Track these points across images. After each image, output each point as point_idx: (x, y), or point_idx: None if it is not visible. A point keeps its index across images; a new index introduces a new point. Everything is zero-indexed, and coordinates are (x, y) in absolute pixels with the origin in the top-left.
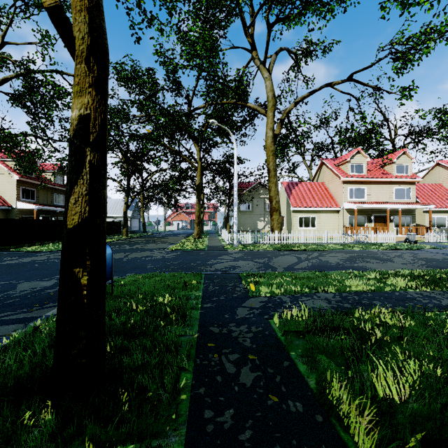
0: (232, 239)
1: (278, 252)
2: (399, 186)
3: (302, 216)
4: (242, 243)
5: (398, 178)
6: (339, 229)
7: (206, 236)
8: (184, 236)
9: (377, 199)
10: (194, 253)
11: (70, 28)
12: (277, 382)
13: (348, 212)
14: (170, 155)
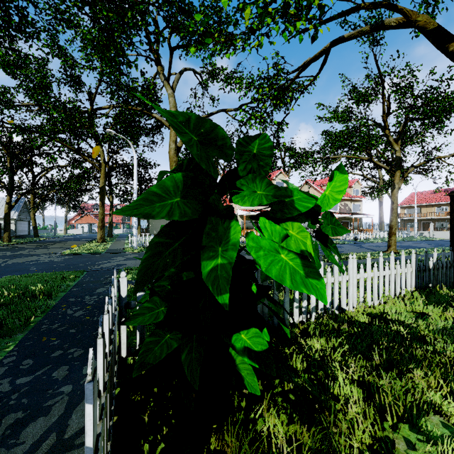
0: (138, 242)
1: None
2: None
3: None
4: (144, 246)
5: None
6: None
7: (113, 240)
8: (87, 241)
9: (263, 207)
10: (89, 256)
11: None
12: (95, 313)
13: (241, 218)
14: (70, 151)
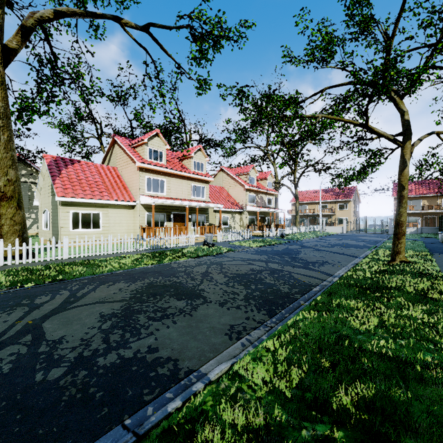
0: None
1: None
2: (196, 183)
3: (77, 212)
4: None
5: (196, 175)
6: (134, 230)
7: None
8: None
9: (177, 194)
10: None
11: None
12: None
13: (146, 208)
14: None
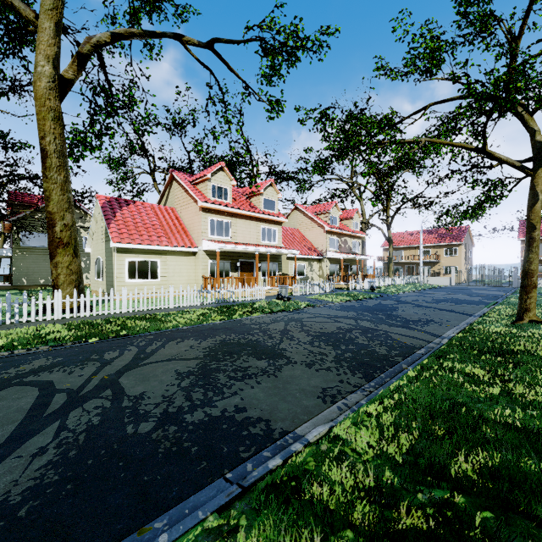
0: None
1: (9, 364)
2: (266, 225)
3: (133, 260)
4: None
5: (266, 215)
6: (196, 281)
7: None
8: None
9: (244, 239)
10: None
11: None
12: None
13: (209, 255)
14: None
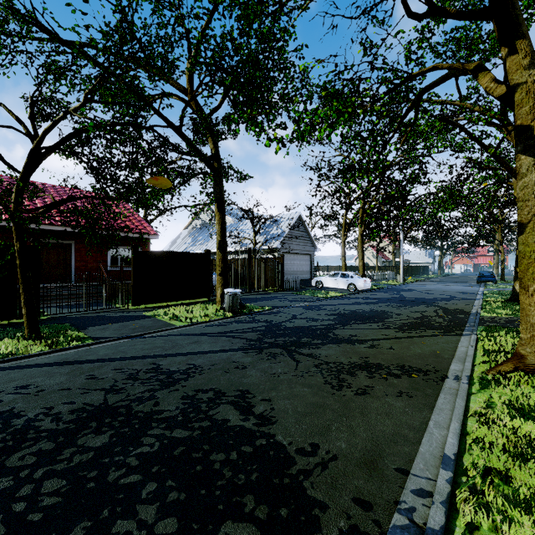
0: None
1: None
2: None
3: None
4: None
5: None
6: None
7: None
8: None
9: None
10: None
11: (500, 251)
12: None
13: None
14: None
